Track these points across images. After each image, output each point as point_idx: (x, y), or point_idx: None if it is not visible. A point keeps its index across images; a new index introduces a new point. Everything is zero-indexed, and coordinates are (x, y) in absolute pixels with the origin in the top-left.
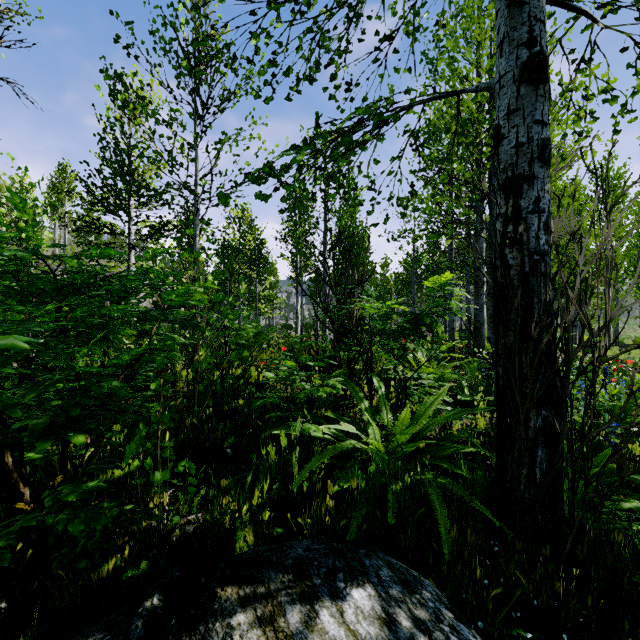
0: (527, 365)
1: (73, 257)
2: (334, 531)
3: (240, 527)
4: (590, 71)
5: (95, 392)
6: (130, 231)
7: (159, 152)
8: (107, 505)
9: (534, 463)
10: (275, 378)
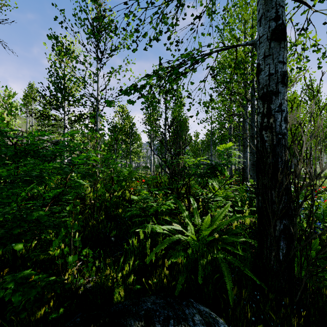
0: (275, 196)
1: (23, 137)
2: (169, 287)
3: (116, 287)
4: (306, 35)
5: (28, 219)
6: (64, 118)
7: (78, 78)
8: (41, 276)
9: (279, 249)
10: (138, 199)
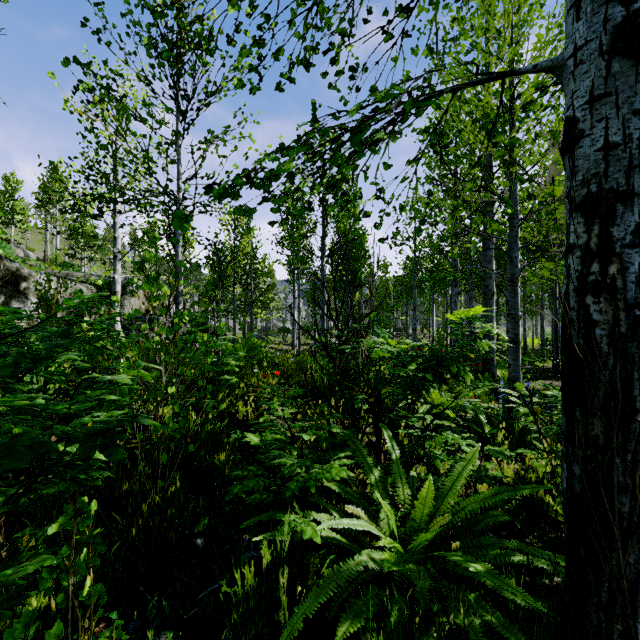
0: (636, 484)
1: None
2: None
3: None
4: None
5: None
6: (116, 236)
7: (132, 152)
8: None
9: (634, 616)
10: (260, 444)
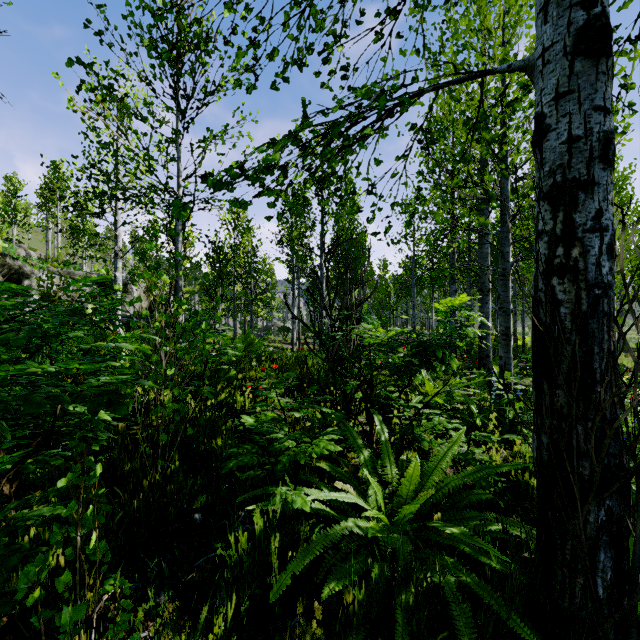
0: (591, 446)
1: None
2: None
3: None
4: (635, 53)
5: None
6: (117, 234)
7: (134, 150)
8: None
9: (594, 570)
10: (255, 425)
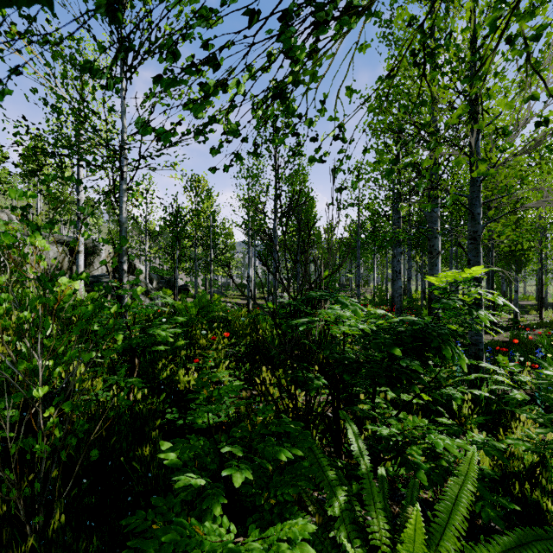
0: None
1: None
2: None
3: None
4: None
5: None
6: (79, 198)
7: (65, 97)
8: None
9: None
10: (178, 463)
